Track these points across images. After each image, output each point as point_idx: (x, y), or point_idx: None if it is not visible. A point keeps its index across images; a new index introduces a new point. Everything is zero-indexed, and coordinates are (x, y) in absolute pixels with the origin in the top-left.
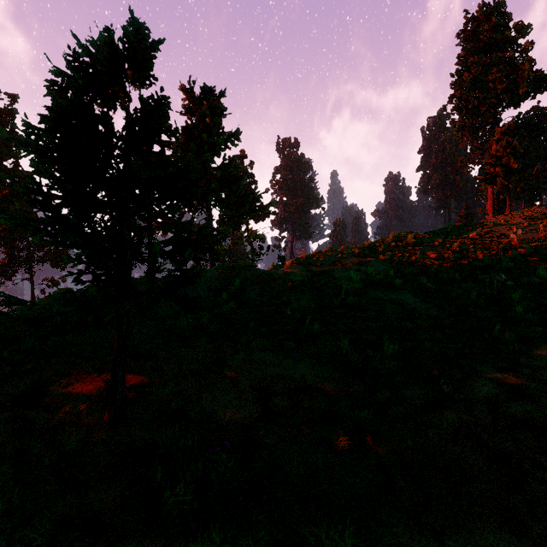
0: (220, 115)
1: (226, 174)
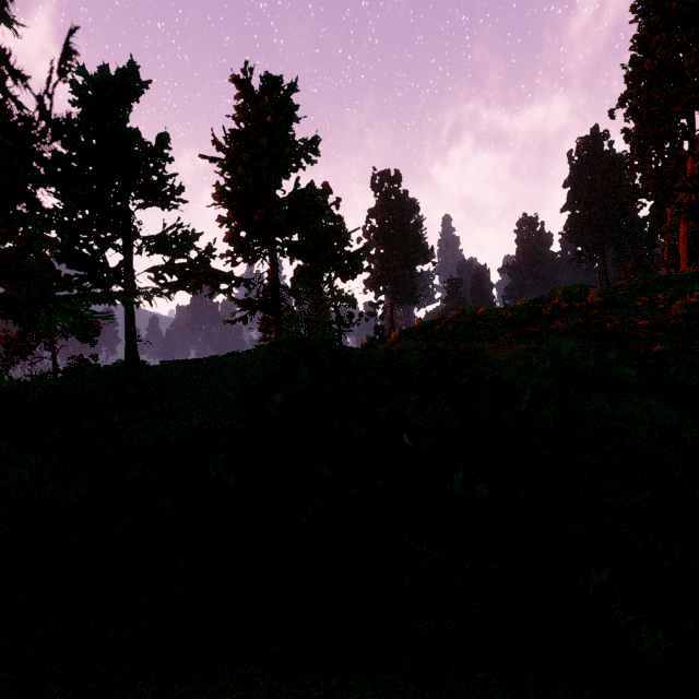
0: (288, 117)
1: (298, 206)
